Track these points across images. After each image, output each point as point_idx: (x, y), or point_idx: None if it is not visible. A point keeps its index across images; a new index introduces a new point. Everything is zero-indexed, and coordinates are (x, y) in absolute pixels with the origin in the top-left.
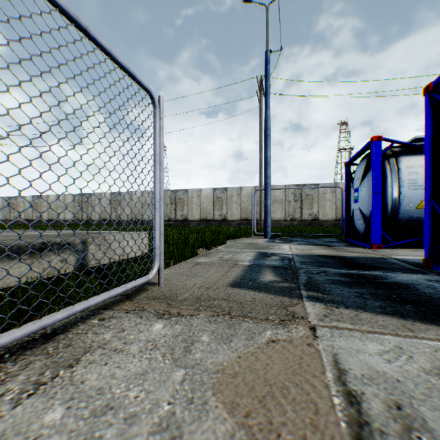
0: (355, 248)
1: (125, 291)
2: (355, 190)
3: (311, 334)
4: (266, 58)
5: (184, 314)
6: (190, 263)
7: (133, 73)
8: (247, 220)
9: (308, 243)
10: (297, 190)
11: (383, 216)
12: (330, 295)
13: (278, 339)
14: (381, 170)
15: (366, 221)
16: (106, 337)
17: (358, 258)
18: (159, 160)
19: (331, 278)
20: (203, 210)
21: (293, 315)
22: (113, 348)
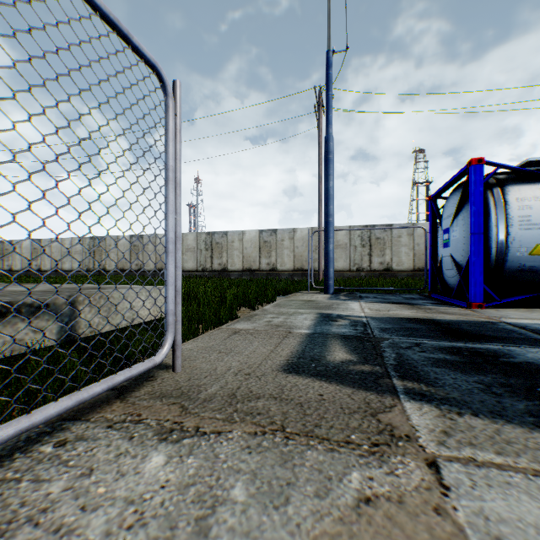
0: (447, 308)
1: (110, 387)
2: (445, 231)
3: (433, 480)
4: (327, 60)
5: (206, 430)
6: (226, 331)
7: (126, 32)
8: (301, 270)
9: (383, 300)
10: (365, 233)
11: (484, 264)
12: (439, 387)
13: (377, 495)
14: (483, 204)
15: (461, 271)
16: (52, 490)
17: (458, 323)
18: (175, 179)
19: (431, 355)
20: (247, 257)
21: (391, 432)
22: (55, 523)
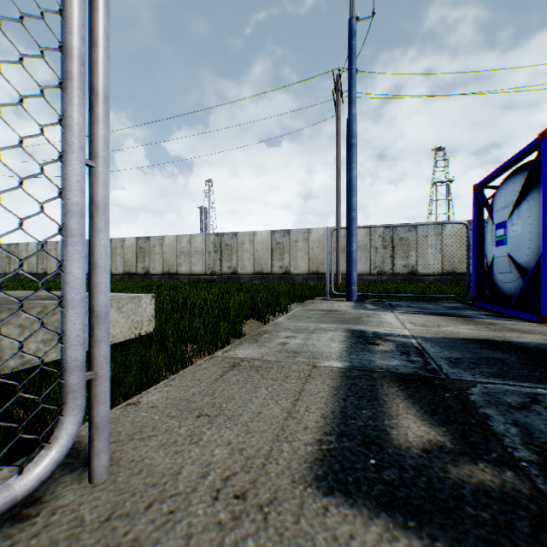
0: (512, 322)
1: None
2: (499, 226)
3: None
4: (350, 29)
5: None
6: (220, 362)
7: None
8: (317, 273)
9: (421, 310)
10: (387, 233)
11: None
12: None
13: None
14: None
15: (527, 275)
16: None
17: None
18: (92, 86)
19: None
20: (258, 260)
21: None
22: None
